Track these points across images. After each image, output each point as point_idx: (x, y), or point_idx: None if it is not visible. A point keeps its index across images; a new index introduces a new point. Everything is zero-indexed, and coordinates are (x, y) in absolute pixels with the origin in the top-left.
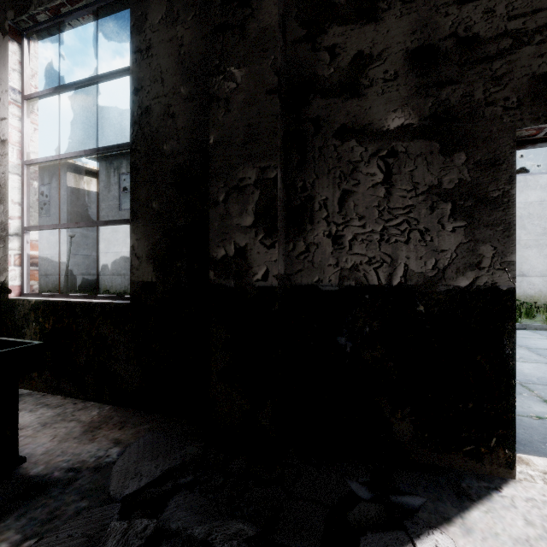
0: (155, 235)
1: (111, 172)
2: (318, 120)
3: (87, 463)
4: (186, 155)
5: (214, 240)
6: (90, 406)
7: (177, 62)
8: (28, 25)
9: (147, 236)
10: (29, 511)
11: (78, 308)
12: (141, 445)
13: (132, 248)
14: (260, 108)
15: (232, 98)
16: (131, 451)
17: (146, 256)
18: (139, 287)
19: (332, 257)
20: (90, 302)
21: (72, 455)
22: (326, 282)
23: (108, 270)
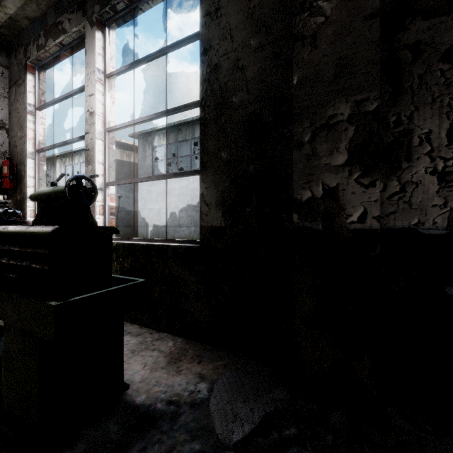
0: (224, 183)
1: (146, 146)
2: (417, 45)
3: (183, 397)
4: (256, 104)
5: (298, 182)
6: (164, 337)
7: (246, 17)
8: (109, 15)
9: (216, 184)
10: (148, 446)
11: (152, 250)
12: (226, 383)
13: (201, 196)
14: (355, 37)
15: (319, 33)
16: (219, 389)
17: (215, 203)
18: (208, 232)
19: (438, 197)
20: (162, 245)
21: (166, 386)
22: (430, 225)
23: (144, 223)
